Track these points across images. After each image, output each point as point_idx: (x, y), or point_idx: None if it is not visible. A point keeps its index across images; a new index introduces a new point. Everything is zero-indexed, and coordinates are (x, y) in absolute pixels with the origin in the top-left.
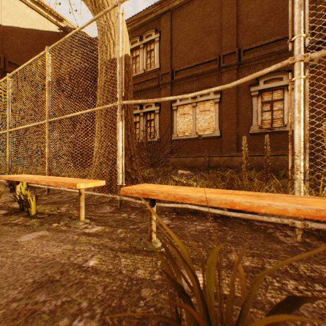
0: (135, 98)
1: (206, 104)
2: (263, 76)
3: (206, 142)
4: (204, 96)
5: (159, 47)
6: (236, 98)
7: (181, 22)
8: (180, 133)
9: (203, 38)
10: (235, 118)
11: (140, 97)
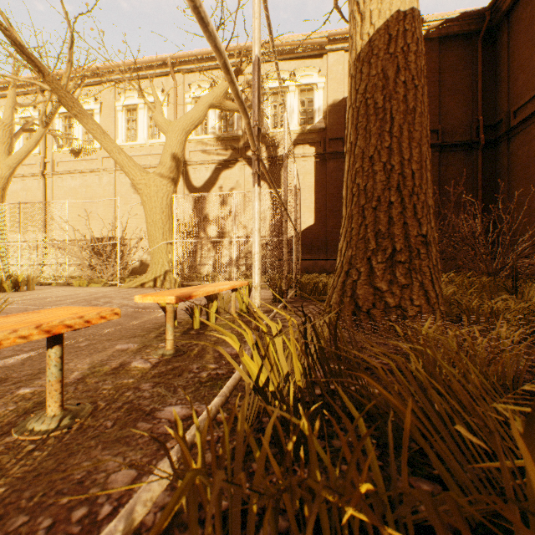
0: None
1: None
2: None
3: None
4: None
5: None
6: None
7: None
8: None
9: None
10: None
11: None
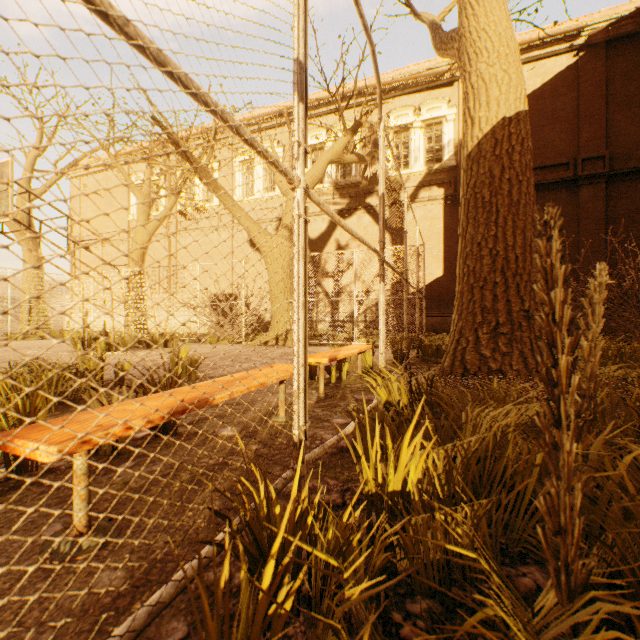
0: None
1: None
2: None
3: None
4: None
5: None
6: None
7: None
8: None
9: None
10: None
11: None
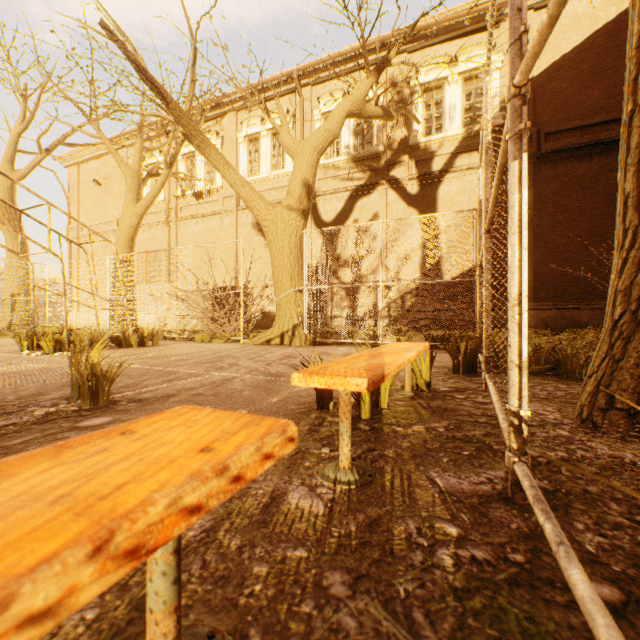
0: None
1: None
2: None
3: None
4: None
5: None
6: None
7: None
8: None
9: None
10: None
11: None
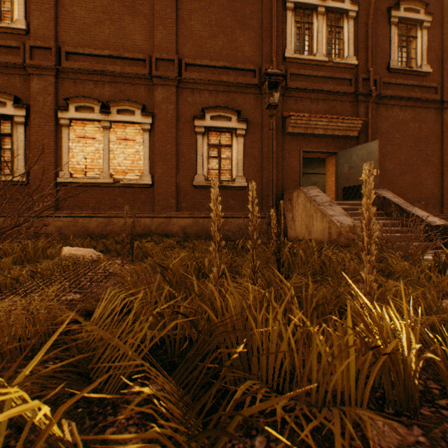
0: None
1: (128, 128)
2: (210, 108)
3: (128, 192)
4: (124, 114)
5: None
6: (175, 130)
7: None
8: (78, 171)
9: (123, 16)
10: (175, 161)
11: None
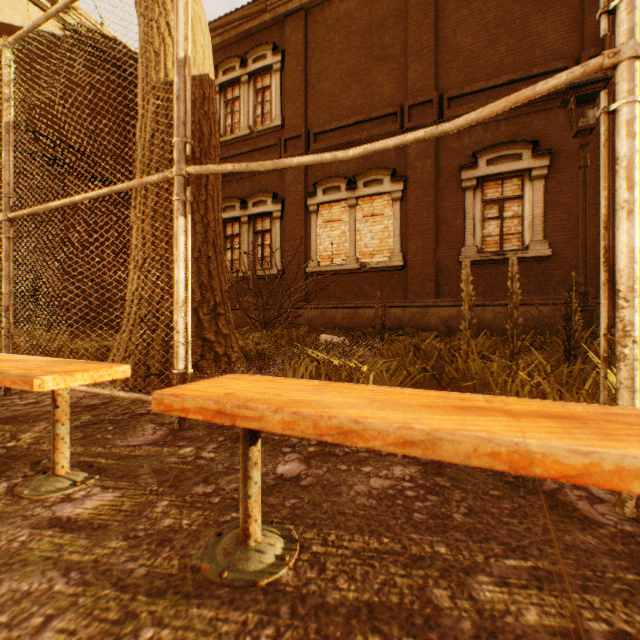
0: (232, 186)
1: (375, 201)
2: (485, 149)
3: (375, 278)
4: (371, 186)
5: (282, 82)
6: (434, 191)
7: (325, 35)
8: (324, 259)
9: (370, 70)
10: (433, 232)
11: (241, 183)
